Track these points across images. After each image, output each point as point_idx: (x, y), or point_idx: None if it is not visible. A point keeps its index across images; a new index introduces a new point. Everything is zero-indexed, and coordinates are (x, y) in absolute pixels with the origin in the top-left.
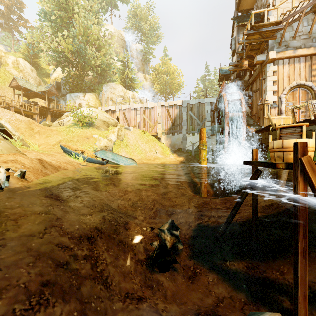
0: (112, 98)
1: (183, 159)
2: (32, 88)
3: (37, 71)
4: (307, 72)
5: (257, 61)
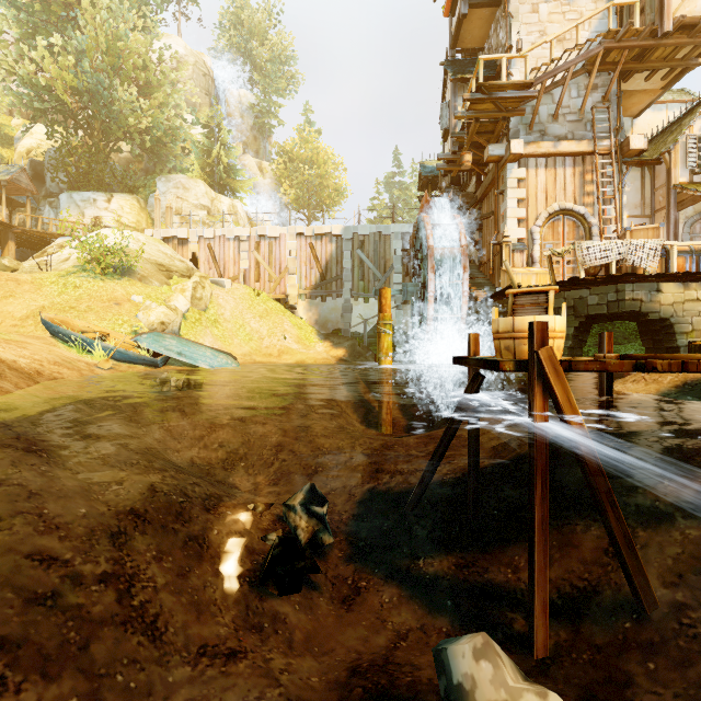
0: (182, 209)
1: (345, 354)
2: None
3: None
4: (577, 187)
5: (490, 156)
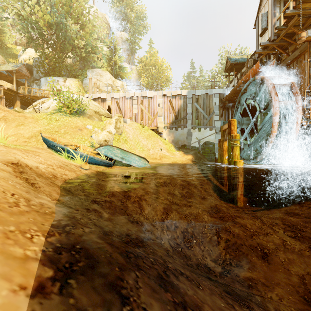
0: (99, 85)
1: (193, 158)
2: None
3: (0, 50)
4: None
5: (308, 37)
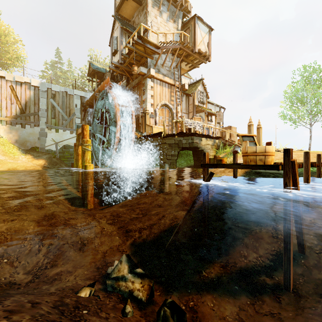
0: None
1: (46, 163)
2: None
3: None
4: (169, 96)
5: (141, 72)
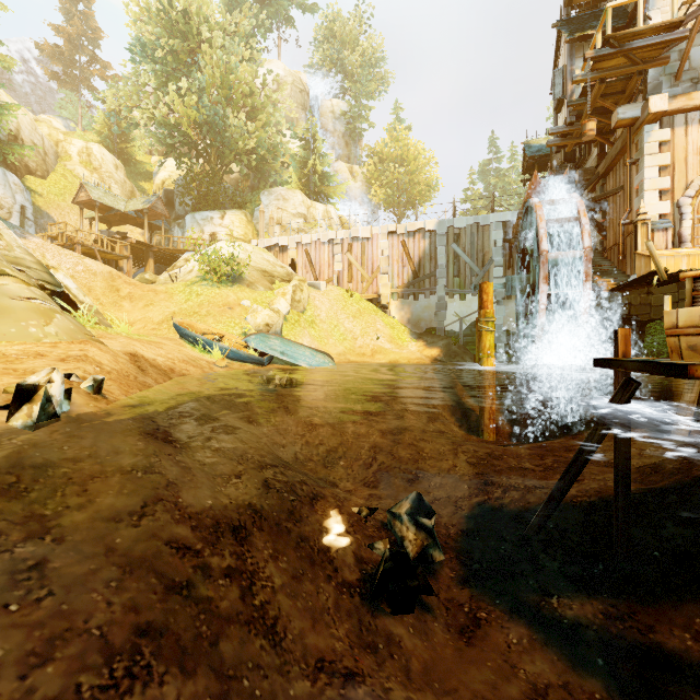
0: (282, 219)
1: (440, 354)
2: (118, 205)
3: (127, 169)
4: None
5: (620, 120)
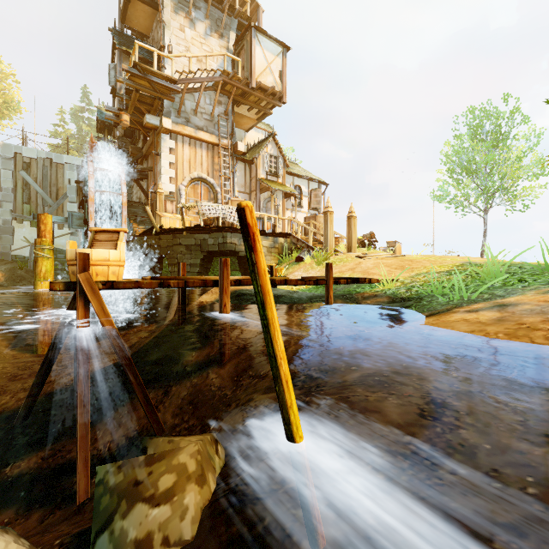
0: None
1: (1, 278)
2: None
3: None
4: (210, 165)
5: (148, 123)
